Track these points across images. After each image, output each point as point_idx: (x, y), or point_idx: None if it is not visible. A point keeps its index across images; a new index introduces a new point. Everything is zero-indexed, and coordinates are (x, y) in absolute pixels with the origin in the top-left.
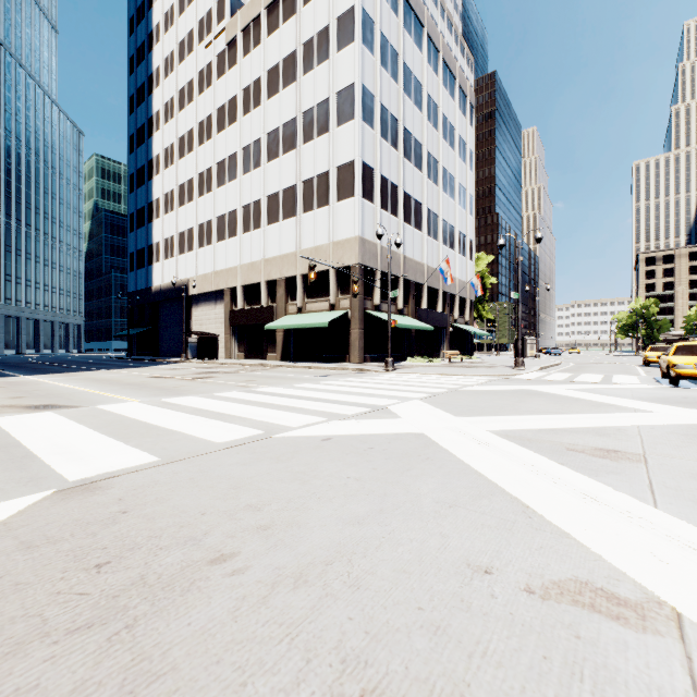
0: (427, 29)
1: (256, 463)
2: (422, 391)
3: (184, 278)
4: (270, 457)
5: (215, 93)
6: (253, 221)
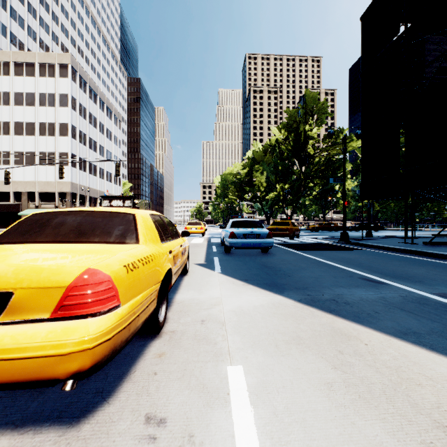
0: (99, 96)
1: None
2: None
3: None
4: None
5: None
6: (3, 160)
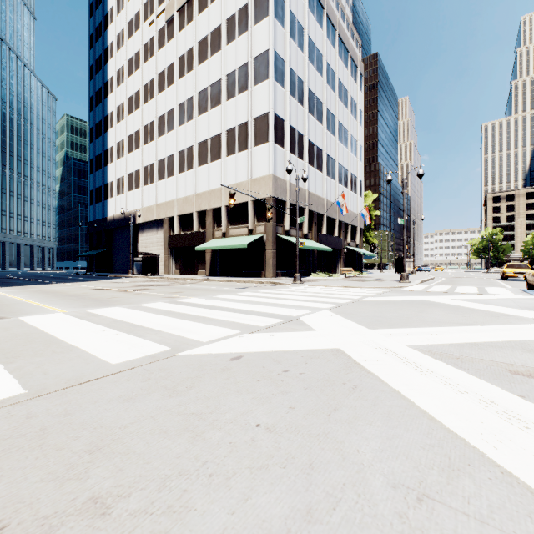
0: (326, 11)
1: (143, 397)
2: (328, 301)
3: (132, 210)
4: (164, 387)
5: (156, 61)
6: (187, 163)
